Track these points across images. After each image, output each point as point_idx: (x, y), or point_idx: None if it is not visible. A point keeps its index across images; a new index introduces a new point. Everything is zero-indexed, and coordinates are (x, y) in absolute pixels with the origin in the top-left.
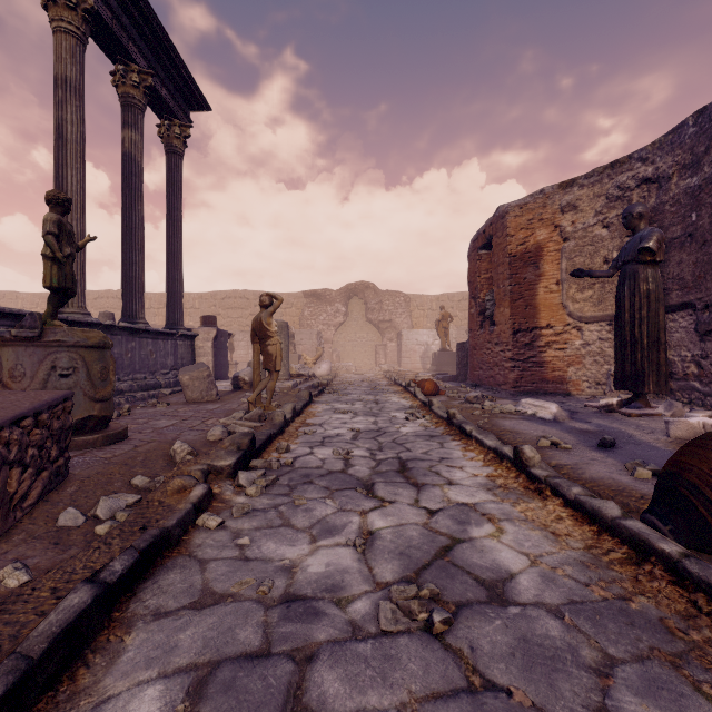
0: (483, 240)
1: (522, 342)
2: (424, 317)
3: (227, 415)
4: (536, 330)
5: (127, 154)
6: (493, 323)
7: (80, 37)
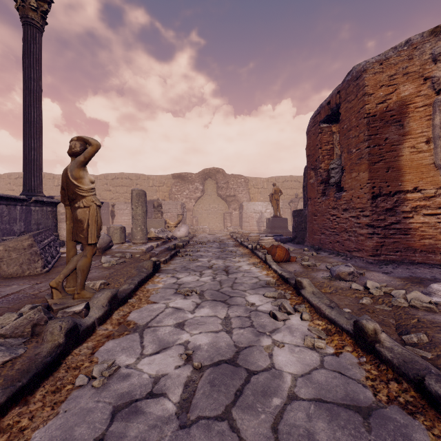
0: (327, 112)
1: (382, 207)
2: (258, 193)
3: (3, 313)
4: (400, 194)
5: None
6: (338, 189)
7: None
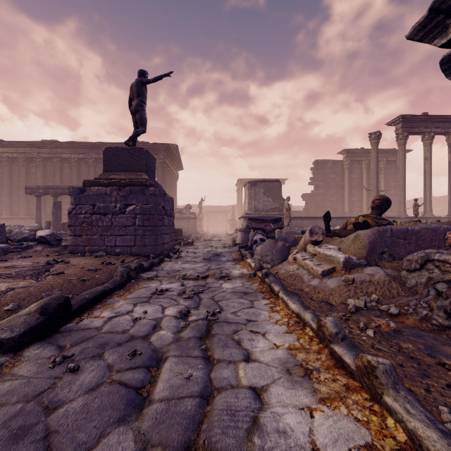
0: None
1: None
2: None
3: None
4: None
5: (449, 162)
6: None
7: (430, 144)
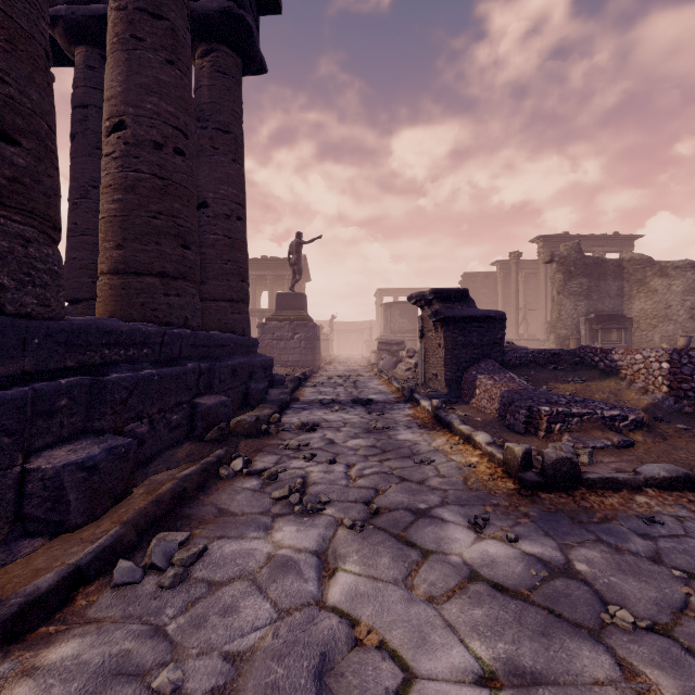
0: None
1: None
2: None
3: None
4: None
5: None
6: None
7: None
